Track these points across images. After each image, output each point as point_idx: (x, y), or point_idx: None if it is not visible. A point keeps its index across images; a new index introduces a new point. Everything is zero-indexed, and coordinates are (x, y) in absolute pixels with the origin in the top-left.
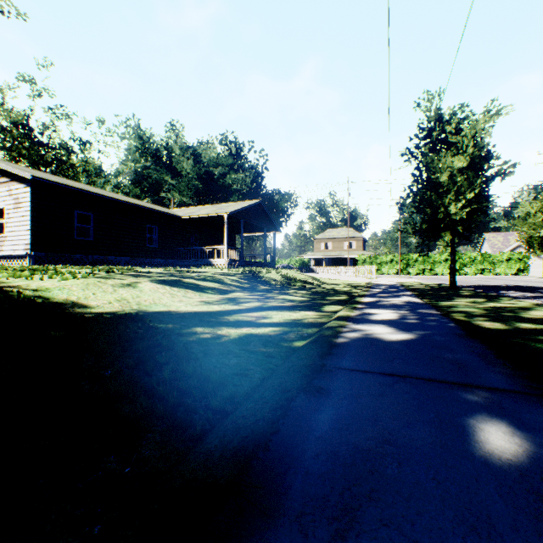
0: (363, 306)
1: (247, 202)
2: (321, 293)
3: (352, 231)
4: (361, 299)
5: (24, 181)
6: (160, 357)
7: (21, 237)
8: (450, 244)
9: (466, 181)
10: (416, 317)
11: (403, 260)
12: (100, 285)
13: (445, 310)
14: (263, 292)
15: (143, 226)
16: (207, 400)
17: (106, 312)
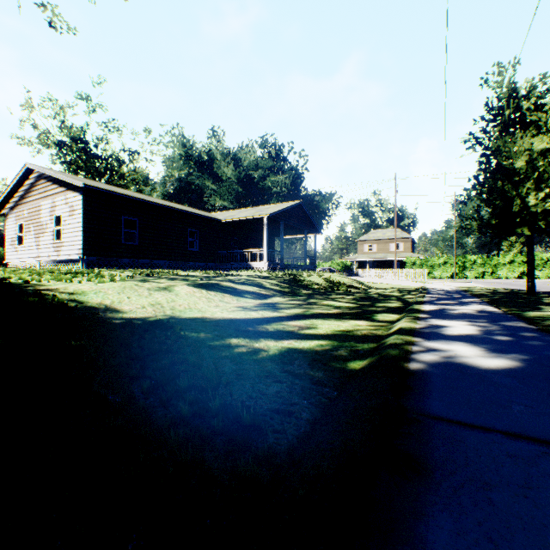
0: (427, 316)
1: (287, 203)
2: (370, 298)
3: (399, 231)
4: (421, 306)
5: (77, 189)
6: (182, 381)
7: (75, 242)
8: (528, 242)
9: (549, 165)
10: (505, 333)
11: (458, 263)
12: (136, 288)
13: (540, 323)
14: (305, 297)
15: (185, 231)
16: (235, 457)
17: (137, 318)
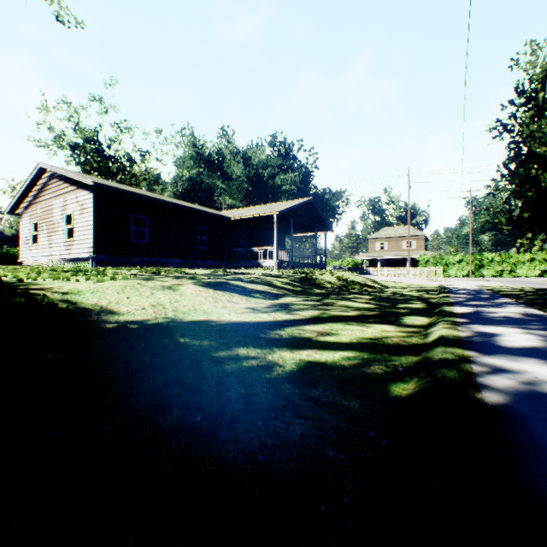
0: (465, 320)
1: (297, 200)
2: (388, 298)
3: (411, 229)
4: (451, 308)
5: (88, 188)
6: (168, 419)
7: (86, 240)
8: None
9: None
10: None
11: (475, 261)
12: (138, 287)
13: None
14: (318, 296)
15: (194, 229)
16: None
17: (134, 321)
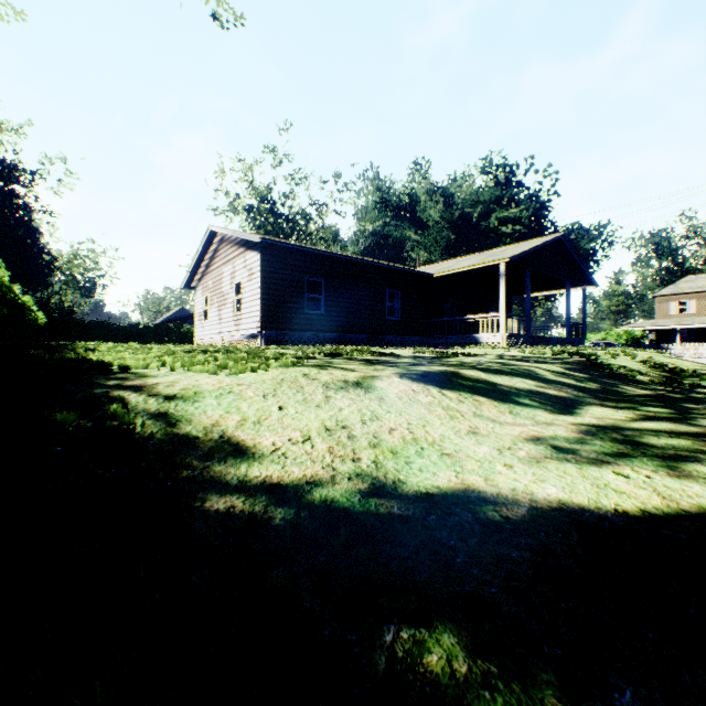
0: None
1: (535, 240)
2: None
3: None
4: None
5: (255, 247)
6: None
7: (253, 313)
8: None
9: None
10: None
11: None
12: (301, 384)
13: None
14: (661, 407)
15: (382, 292)
16: None
17: (281, 485)
